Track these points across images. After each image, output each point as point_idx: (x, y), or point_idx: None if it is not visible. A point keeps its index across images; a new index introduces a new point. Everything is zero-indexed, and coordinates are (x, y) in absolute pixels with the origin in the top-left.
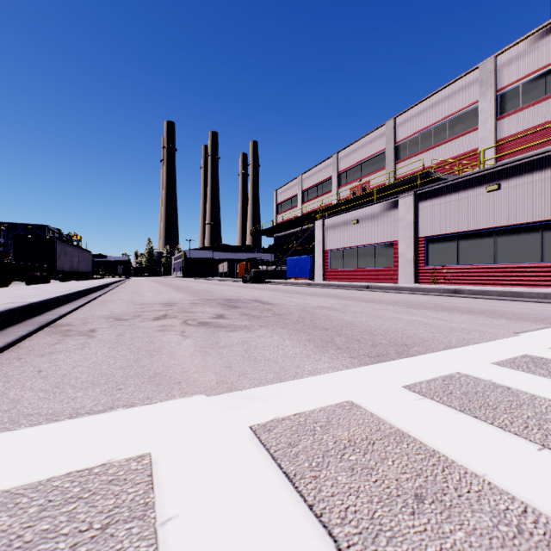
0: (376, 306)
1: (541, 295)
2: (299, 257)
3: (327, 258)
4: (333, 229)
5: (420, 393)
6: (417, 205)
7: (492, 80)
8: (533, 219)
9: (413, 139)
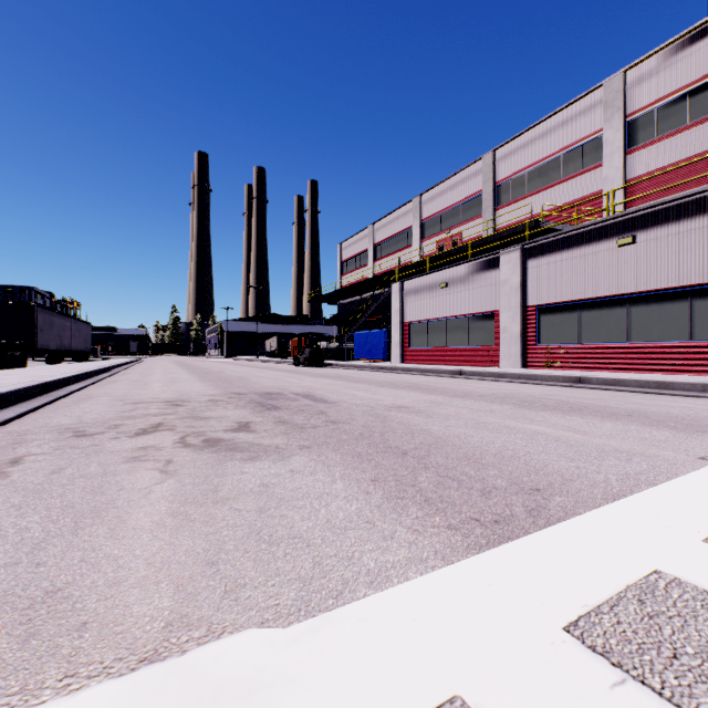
0: (476, 404)
1: (699, 387)
2: (369, 332)
3: (407, 333)
4: (414, 295)
5: (611, 658)
6: (525, 263)
7: (620, 102)
8: (679, 282)
9: (518, 178)
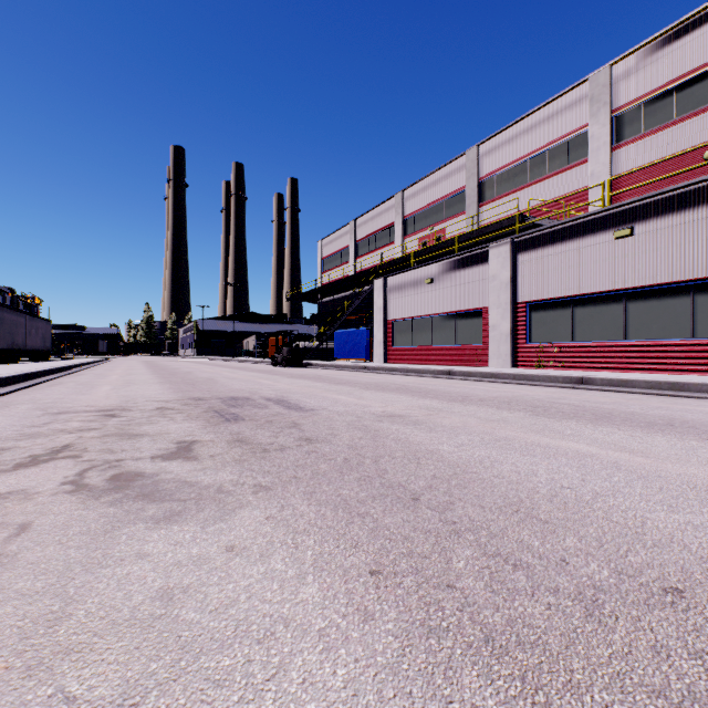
0: (482, 411)
1: None
2: (351, 330)
3: (390, 332)
4: (398, 291)
5: None
6: (515, 257)
7: (607, 97)
8: (681, 276)
9: (503, 173)
